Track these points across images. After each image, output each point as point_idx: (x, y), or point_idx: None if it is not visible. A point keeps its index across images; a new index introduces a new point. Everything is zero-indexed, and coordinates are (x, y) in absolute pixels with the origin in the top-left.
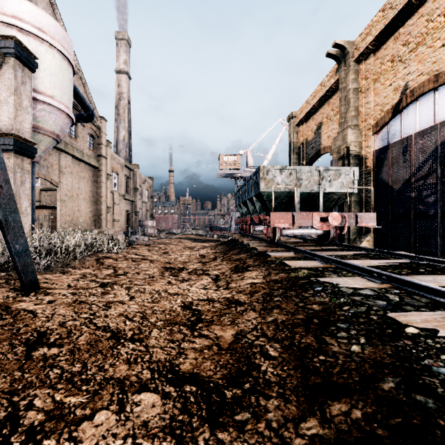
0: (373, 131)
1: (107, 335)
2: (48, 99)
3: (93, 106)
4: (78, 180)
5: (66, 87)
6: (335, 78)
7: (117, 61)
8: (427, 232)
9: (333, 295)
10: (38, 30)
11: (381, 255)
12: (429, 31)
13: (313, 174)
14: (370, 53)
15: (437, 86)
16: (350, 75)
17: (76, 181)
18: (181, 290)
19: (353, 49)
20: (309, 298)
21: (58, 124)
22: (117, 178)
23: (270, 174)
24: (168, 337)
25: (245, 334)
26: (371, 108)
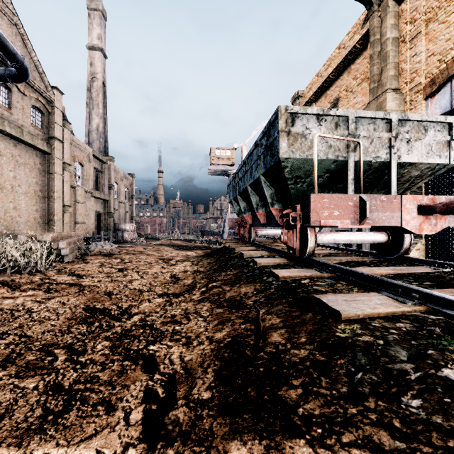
0: (425, 92)
1: None
2: None
3: (40, 70)
4: (15, 166)
5: None
6: (362, 32)
7: (89, 35)
8: None
9: None
10: None
11: None
12: None
13: (379, 127)
14: None
15: None
16: (388, 19)
17: (9, 167)
18: None
19: None
20: None
21: None
22: (82, 170)
23: (299, 123)
24: None
25: None
26: (422, 60)
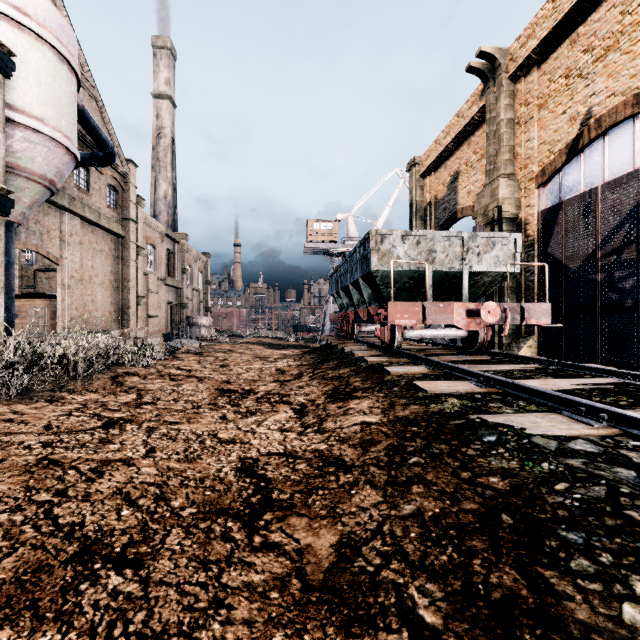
0: (537, 182)
1: (69, 550)
2: (33, 121)
3: (116, 143)
4: (92, 255)
5: (65, 105)
6: (479, 105)
7: (155, 80)
8: (623, 334)
9: (523, 453)
10: (17, 12)
11: (566, 370)
12: (625, 29)
13: (454, 243)
14: (533, 65)
15: (637, 112)
16: (502, 99)
17: (88, 256)
18: (241, 434)
19: (507, 61)
20: (478, 460)
21: (51, 164)
22: (154, 253)
23: (387, 242)
24: (199, 552)
25: (359, 545)
26: (534, 147)
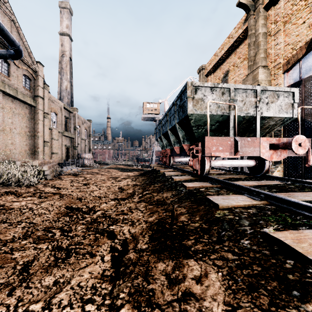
0: (283, 69)
1: None
2: None
3: (28, 50)
4: (12, 115)
5: None
6: (243, 28)
7: (60, 25)
8: None
9: None
10: None
11: None
12: None
13: (249, 94)
14: None
15: None
16: (259, 20)
17: (8, 116)
18: None
19: None
20: None
21: None
22: (56, 117)
23: (199, 92)
24: None
25: None
26: (281, 48)
